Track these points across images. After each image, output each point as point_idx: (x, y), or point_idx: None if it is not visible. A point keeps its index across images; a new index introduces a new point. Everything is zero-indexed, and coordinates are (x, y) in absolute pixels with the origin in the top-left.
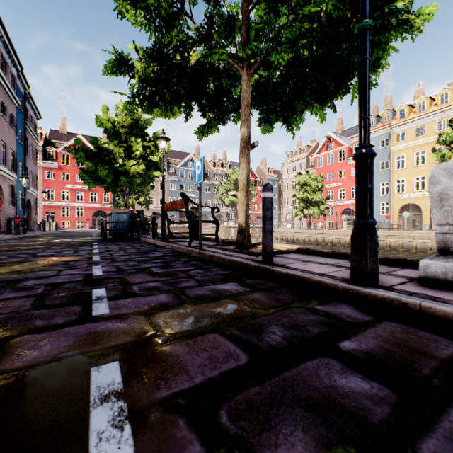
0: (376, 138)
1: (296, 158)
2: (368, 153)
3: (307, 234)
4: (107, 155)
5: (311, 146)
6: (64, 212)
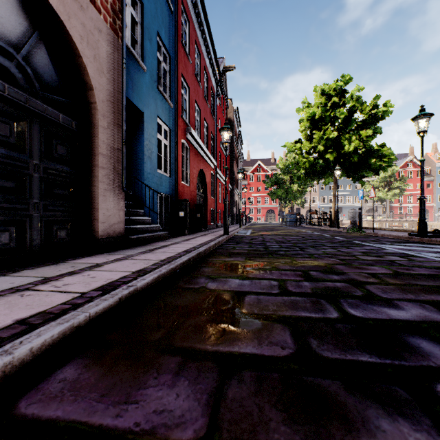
0: None
1: None
2: (337, 209)
3: None
4: (282, 183)
5: None
6: None
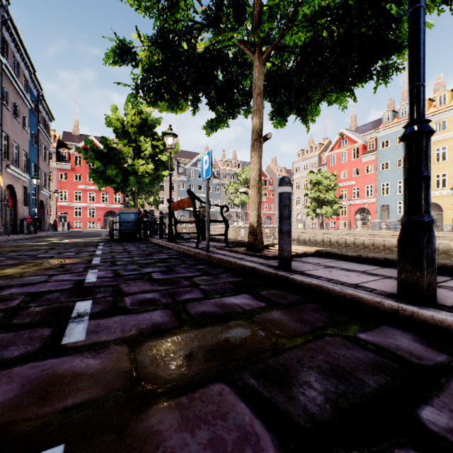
0: (392, 134)
1: (308, 157)
2: (424, 130)
3: (319, 234)
4: (116, 155)
5: (323, 143)
6: (76, 212)
